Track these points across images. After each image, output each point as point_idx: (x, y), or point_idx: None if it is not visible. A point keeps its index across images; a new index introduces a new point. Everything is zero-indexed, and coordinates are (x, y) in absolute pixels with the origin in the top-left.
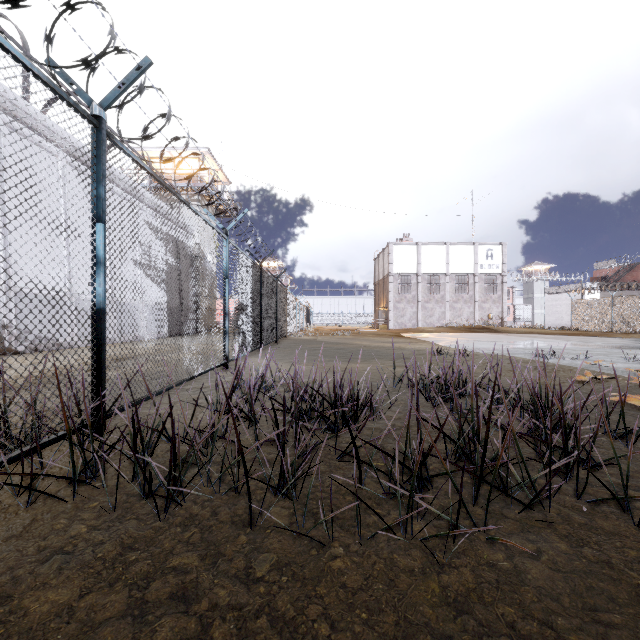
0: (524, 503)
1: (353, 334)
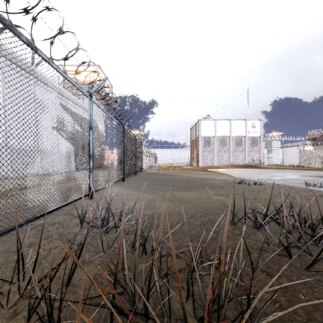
0: None
1: (180, 169)
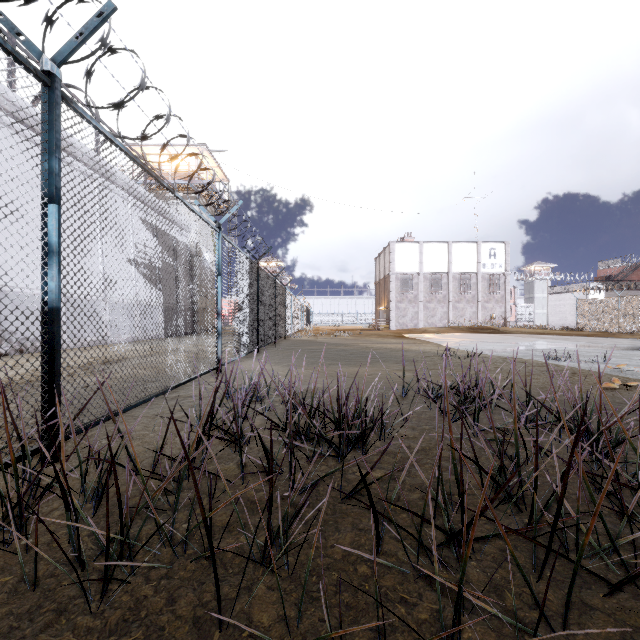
0: (612, 584)
1: (354, 335)
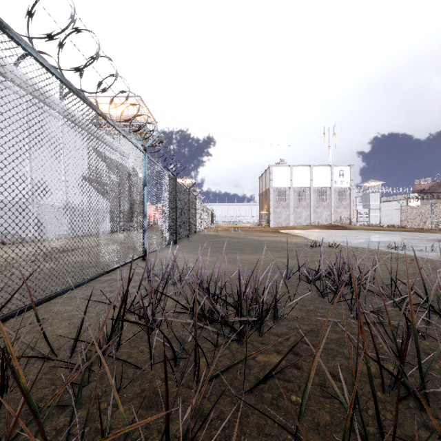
0: None
1: (244, 230)
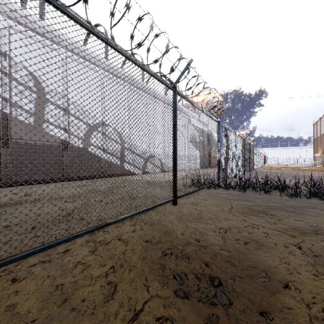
0: (322, 198)
1: (294, 169)
